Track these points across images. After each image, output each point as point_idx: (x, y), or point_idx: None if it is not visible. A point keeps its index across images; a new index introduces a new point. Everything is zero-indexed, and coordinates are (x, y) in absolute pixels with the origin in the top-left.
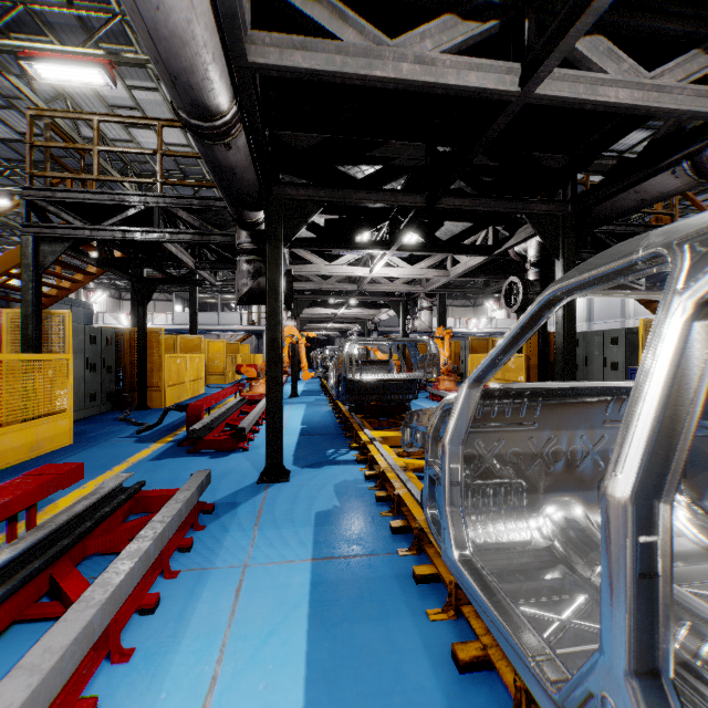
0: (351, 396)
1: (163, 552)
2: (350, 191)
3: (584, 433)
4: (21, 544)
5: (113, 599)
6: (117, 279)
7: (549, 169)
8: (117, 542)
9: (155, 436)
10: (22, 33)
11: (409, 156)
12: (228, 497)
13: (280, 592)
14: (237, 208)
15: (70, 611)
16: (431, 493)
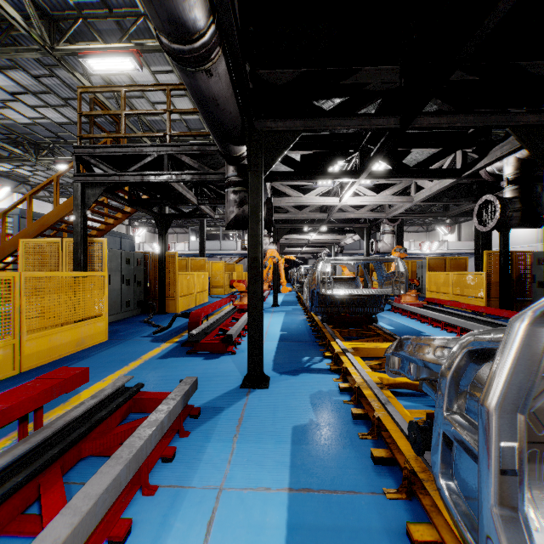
0: (323, 308)
1: (141, 468)
2: (324, 120)
3: None
4: (12, 453)
5: None
6: (152, 219)
7: (537, 77)
8: (110, 445)
9: (166, 336)
10: (82, 41)
11: (383, 80)
12: (214, 400)
13: (253, 534)
14: (223, 143)
15: None
16: (446, 457)
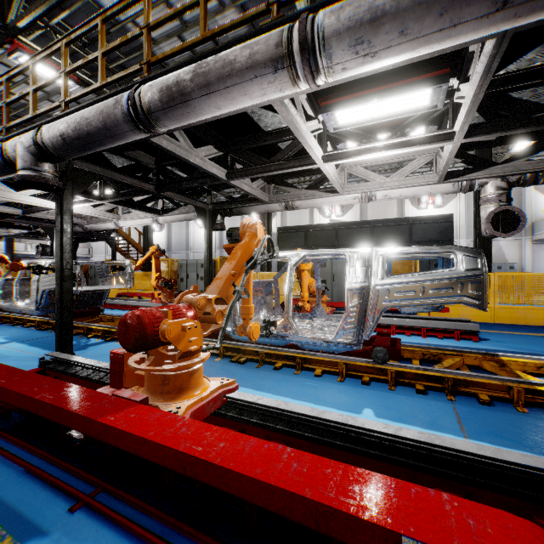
0: None
1: None
2: None
3: None
4: None
5: None
6: None
7: None
8: None
9: None
10: None
11: None
12: None
13: None
14: None
15: None
16: None
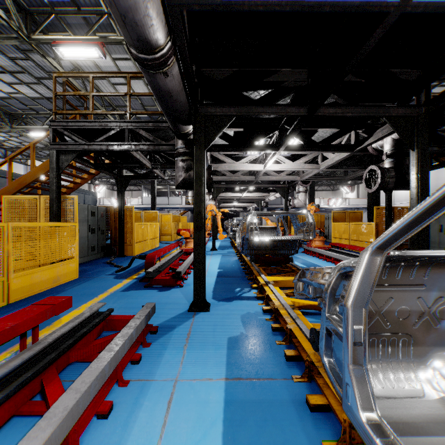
0: (251, 251)
1: (117, 367)
2: (252, 107)
3: None
4: (21, 357)
5: (70, 415)
6: (111, 178)
7: (405, 81)
8: (91, 354)
9: (126, 274)
10: (54, 32)
11: (295, 79)
12: (168, 321)
13: (201, 407)
14: (174, 123)
15: (35, 426)
16: (328, 343)
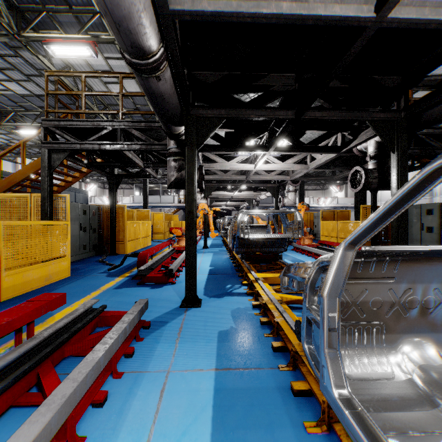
0: (242, 249)
1: (112, 359)
2: (242, 110)
3: (436, 286)
4: (18, 351)
5: (68, 402)
6: (102, 176)
7: (386, 87)
8: (85, 348)
9: (119, 272)
10: (45, 29)
11: (283, 83)
12: (160, 317)
13: (192, 395)
14: (166, 124)
15: (35, 412)
16: (308, 331)
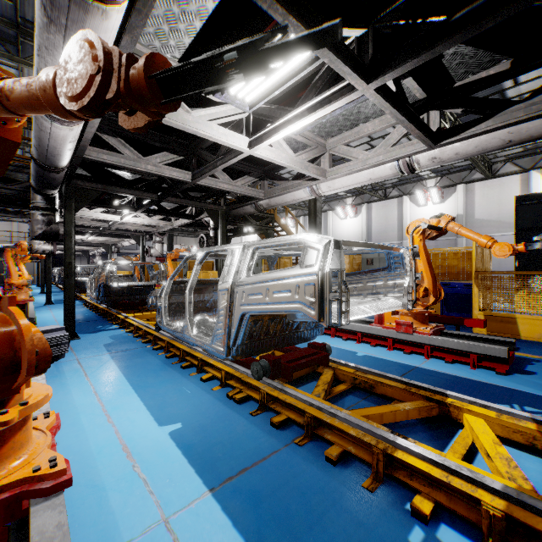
0: (108, 297)
1: None
2: (116, 187)
3: (208, 294)
4: None
5: None
6: None
7: (215, 190)
8: None
9: None
10: None
11: (149, 175)
12: None
13: (99, 360)
14: (44, 188)
15: None
16: (159, 315)
